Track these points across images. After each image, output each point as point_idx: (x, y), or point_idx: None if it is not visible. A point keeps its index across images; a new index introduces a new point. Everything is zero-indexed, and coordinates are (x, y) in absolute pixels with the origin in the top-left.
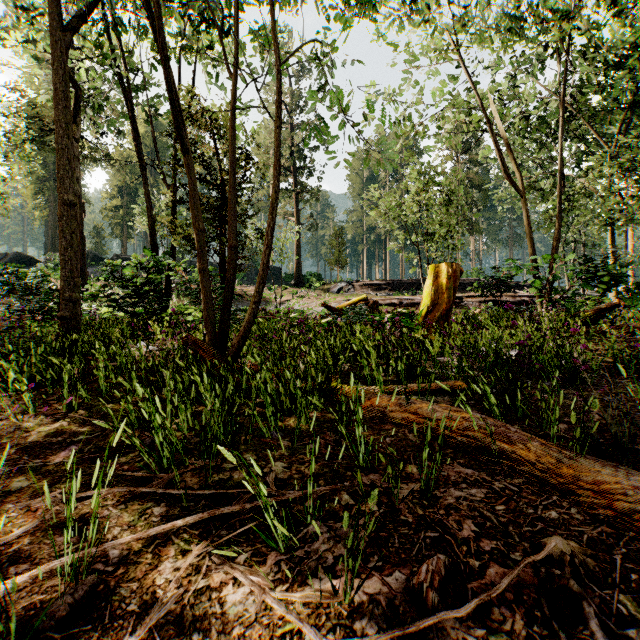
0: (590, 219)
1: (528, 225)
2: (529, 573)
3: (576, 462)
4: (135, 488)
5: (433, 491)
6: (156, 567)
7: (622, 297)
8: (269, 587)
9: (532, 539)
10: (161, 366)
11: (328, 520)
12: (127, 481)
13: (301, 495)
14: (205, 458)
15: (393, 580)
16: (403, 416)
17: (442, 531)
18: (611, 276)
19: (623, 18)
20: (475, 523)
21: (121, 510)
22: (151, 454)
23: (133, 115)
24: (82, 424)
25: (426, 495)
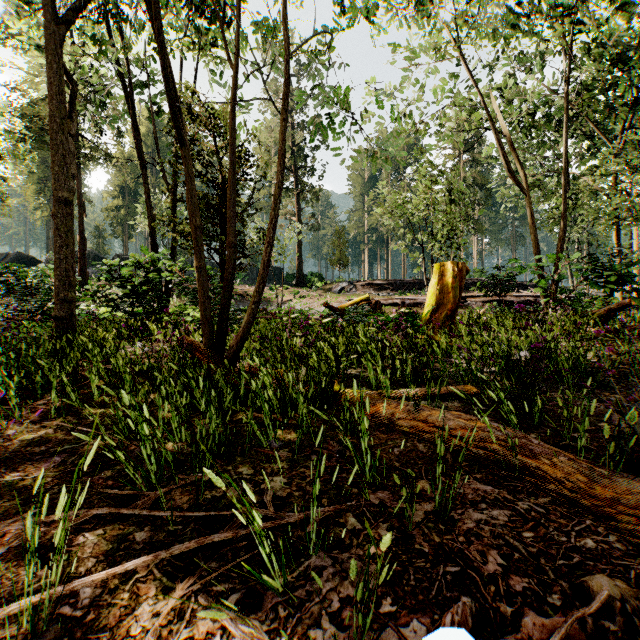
0: (595, 218)
1: (533, 224)
2: (574, 624)
3: (612, 482)
4: (116, 509)
5: (449, 512)
6: (132, 610)
7: (630, 297)
8: (264, 639)
9: (570, 576)
10: (156, 369)
11: (332, 549)
12: (110, 499)
13: (302, 518)
14: (197, 472)
15: (411, 631)
16: (412, 424)
17: (464, 564)
18: (619, 275)
19: (630, 13)
20: (501, 554)
21: (98, 536)
22: (138, 468)
23: (132, 113)
24: (69, 431)
25: (442, 517)
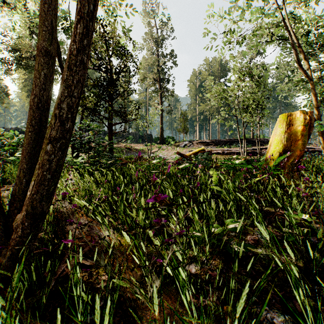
0: None
1: (315, 99)
2: None
3: None
4: None
5: None
6: None
7: None
8: None
9: None
10: None
11: None
12: None
13: None
14: None
15: None
16: None
17: None
18: None
19: None
20: None
21: None
22: None
23: None
24: None
25: None
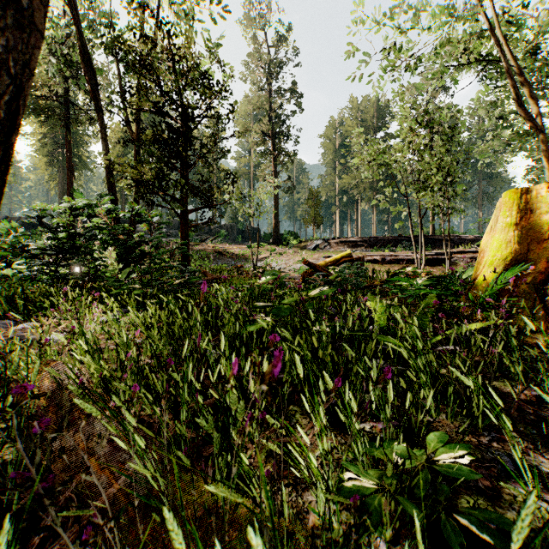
0: None
1: (548, 166)
2: None
3: None
4: None
5: None
6: None
7: None
8: None
9: None
10: None
11: None
12: None
13: None
14: None
15: None
16: None
17: None
18: None
19: None
20: None
21: None
22: None
23: (84, 44)
24: None
25: None
